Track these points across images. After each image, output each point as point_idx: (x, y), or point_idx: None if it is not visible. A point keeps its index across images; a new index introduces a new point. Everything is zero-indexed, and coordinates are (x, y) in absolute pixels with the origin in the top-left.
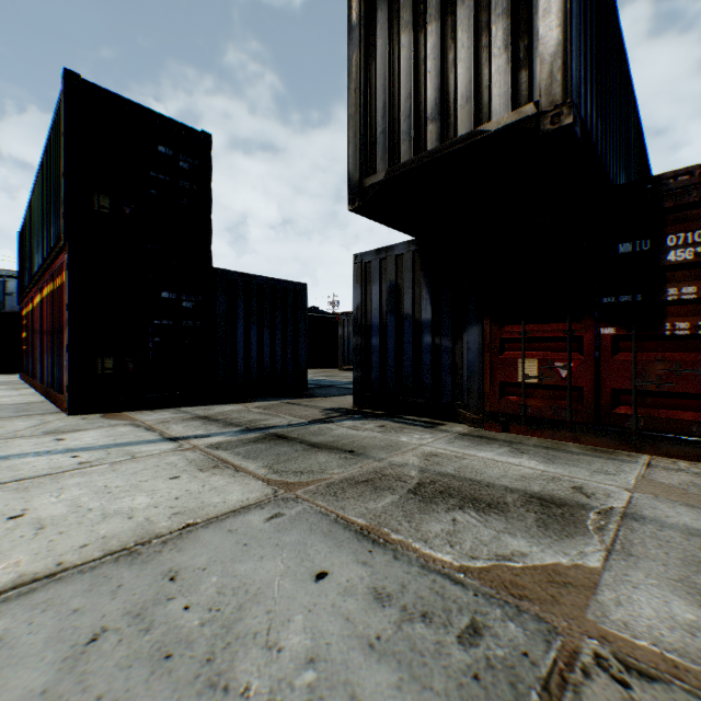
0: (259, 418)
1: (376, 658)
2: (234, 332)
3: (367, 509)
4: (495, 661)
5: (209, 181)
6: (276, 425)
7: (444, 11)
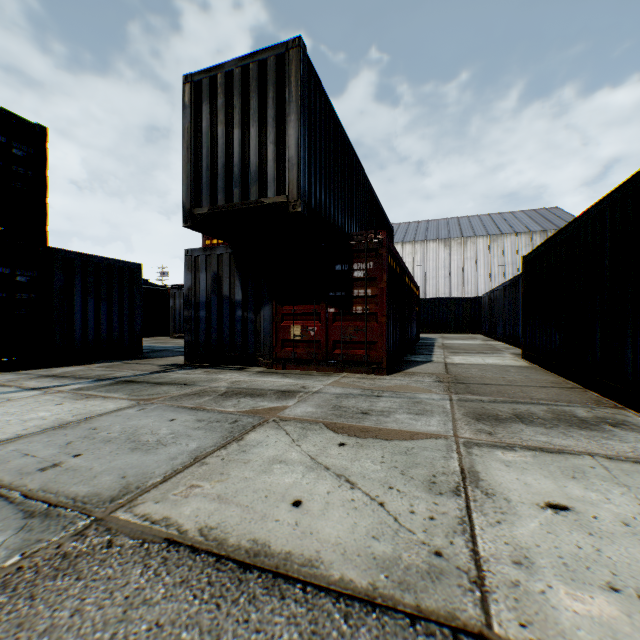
0: (106, 373)
1: (197, 430)
2: (72, 304)
3: (195, 402)
4: (240, 425)
5: (46, 169)
6: (124, 376)
7: (243, 125)
